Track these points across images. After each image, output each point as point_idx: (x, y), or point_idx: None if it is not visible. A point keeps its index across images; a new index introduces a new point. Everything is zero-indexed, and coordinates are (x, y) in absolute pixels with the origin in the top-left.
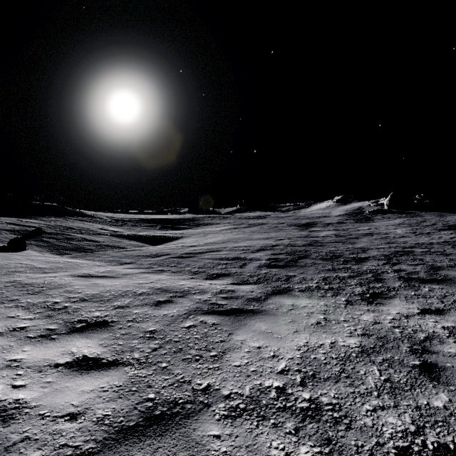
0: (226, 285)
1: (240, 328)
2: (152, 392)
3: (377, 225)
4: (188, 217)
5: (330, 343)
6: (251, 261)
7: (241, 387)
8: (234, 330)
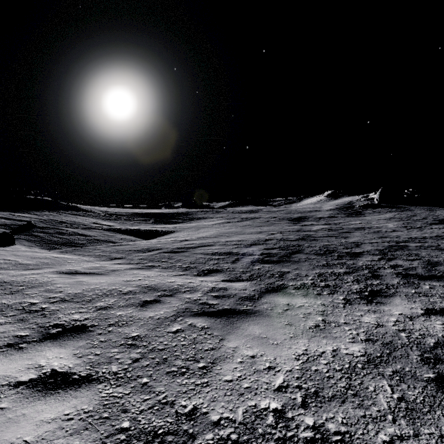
0: (217, 282)
1: (232, 333)
2: (126, 420)
3: (368, 219)
4: (181, 211)
5: (331, 350)
6: (244, 256)
7: (233, 409)
8: (225, 334)
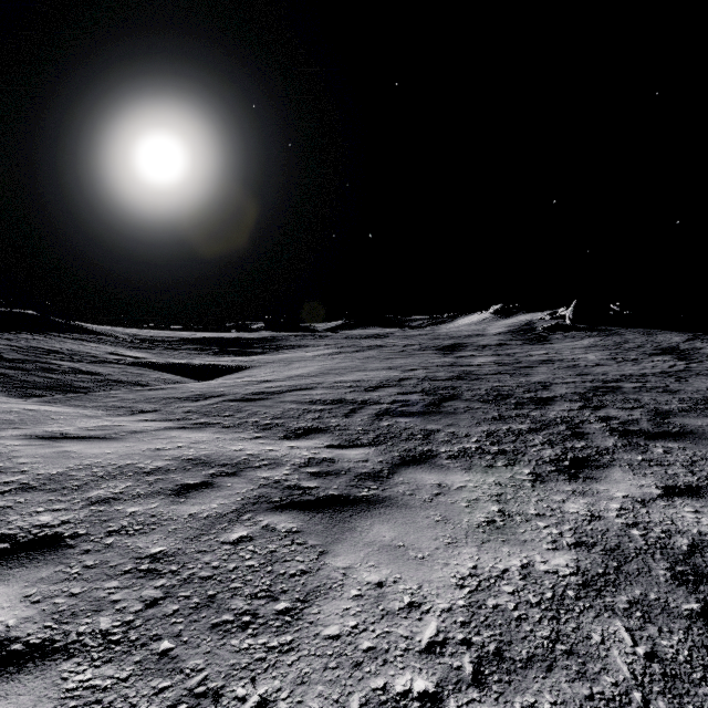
0: (319, 449)
1: (342, 539)
2: None
3: (557, 348)
4: (263, 336)
5: (519, 566)
6: (365, 406)
7: (341, 700)
8: (329, 543)
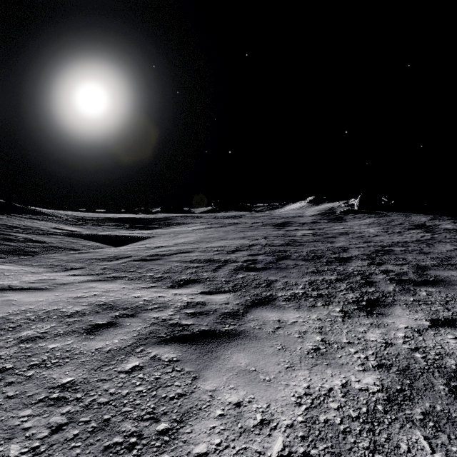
0: (194, 295)
1: (210, 366)
2: None
3: (350, 224)
4: (159, 216)
5: (340, 385)
6: (226, 264)
7: None
8: (200, 370)
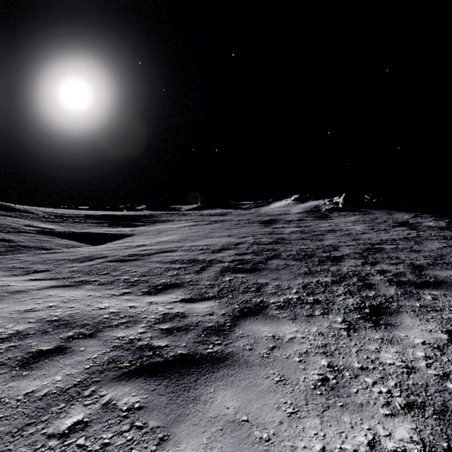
0: (173, 304)
1: (185, 416)
2: None
3: (335, 222)
4: (144, 214)
5: (367, 445)
6: (212, 264)
7: None
8: (171, 423)
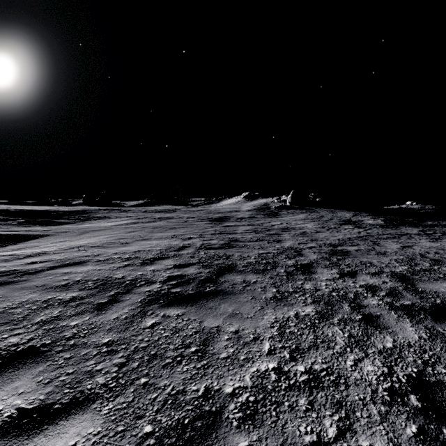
0: None
1: None
2: None
3: (286, 220)
4: (76, 209)
5: None
6: (132, 289)
7: None
8: None
